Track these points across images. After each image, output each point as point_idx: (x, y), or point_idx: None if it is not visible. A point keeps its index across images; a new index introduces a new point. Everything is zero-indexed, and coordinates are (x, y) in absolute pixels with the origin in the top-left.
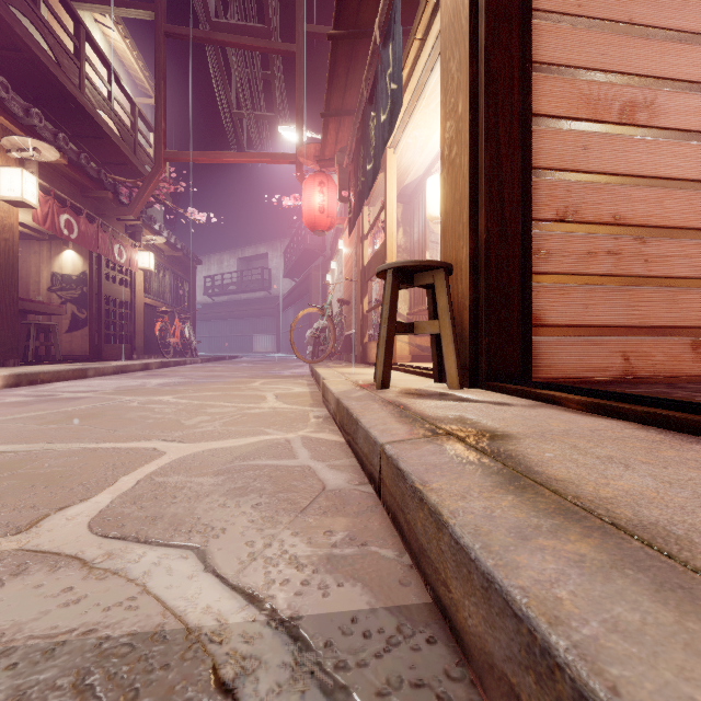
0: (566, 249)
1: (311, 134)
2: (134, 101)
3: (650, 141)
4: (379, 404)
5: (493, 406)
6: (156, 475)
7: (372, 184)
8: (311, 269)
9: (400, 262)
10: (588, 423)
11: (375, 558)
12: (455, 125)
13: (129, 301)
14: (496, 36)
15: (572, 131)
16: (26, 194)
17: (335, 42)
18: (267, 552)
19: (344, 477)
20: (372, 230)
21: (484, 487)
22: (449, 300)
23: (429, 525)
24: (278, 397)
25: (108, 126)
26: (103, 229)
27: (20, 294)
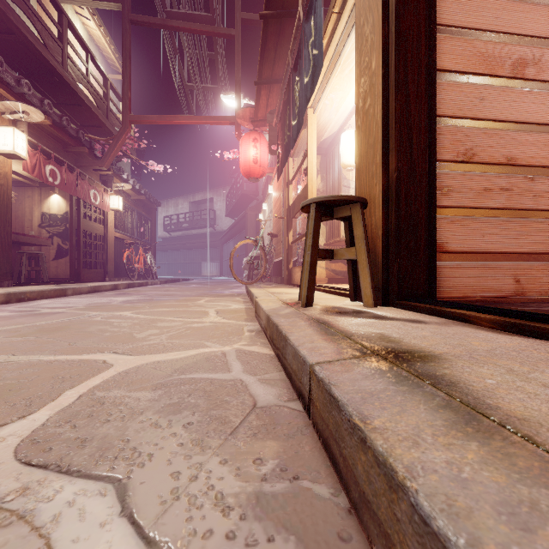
0: (465, 186)
1: (247, 101)
2: (106, 76)
3: (537, 93)
4: (305, 321)
5: (409, 324)
6: (98, 389)
7: (297, 136)
8: (247, 210)
9: (322, 197)
10: (508, 342)
11: (308, 497)
12: (368, 80)
13: (103, 235)
14: (406, 0)
15: (470, 84)
16: (17, 148)
17: (266, 21)
18: (192, 488)
19: (274, 392)
20: (296, 176)
21: (436, 428)
22: (364, 230)
23: (376, 476)
24: (219, 312)
25: (86, 95)
26: (81, 177)
27: (17, 229)
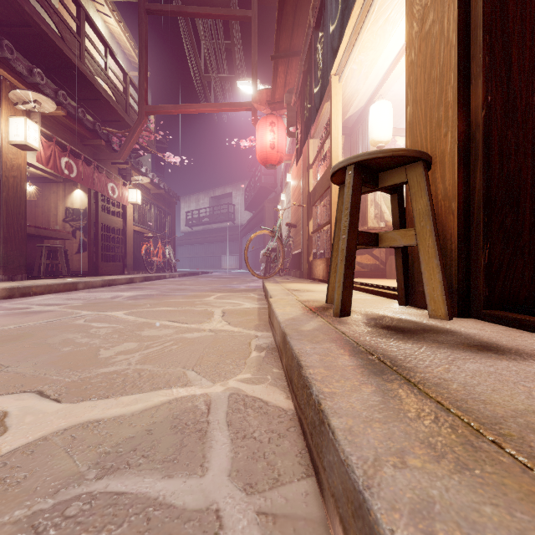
0: None
1: (264, 86)
2: (125, 71)
3: None
4: (351, 356)
5: None
6: None
7: (320, 104)
8: (265, 202)
9: (364, 154)
10: None
11: None
12: None
13: (122, 229)
14: None
15: None
16: (29, 138)
17: None
18: None
19: None
20: (317, 159)
21: None
22: (430, 202)
23: None
24: (225, 314)
25: (104, 89)
26: (99, 171)
27: (43, 224)
